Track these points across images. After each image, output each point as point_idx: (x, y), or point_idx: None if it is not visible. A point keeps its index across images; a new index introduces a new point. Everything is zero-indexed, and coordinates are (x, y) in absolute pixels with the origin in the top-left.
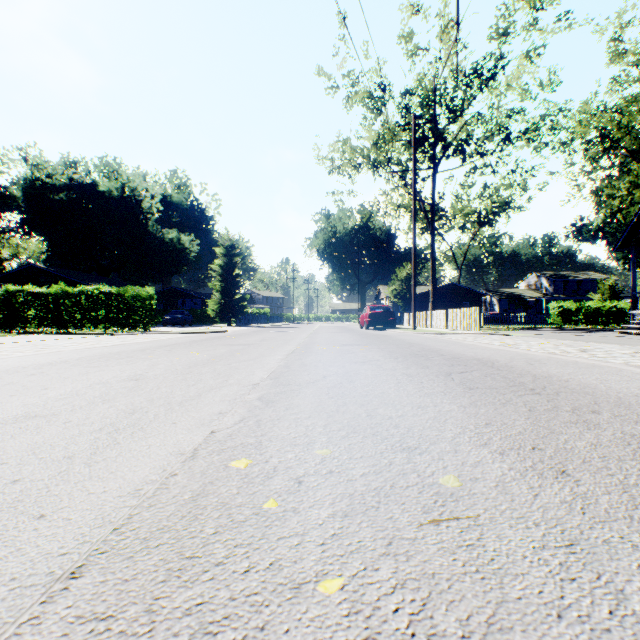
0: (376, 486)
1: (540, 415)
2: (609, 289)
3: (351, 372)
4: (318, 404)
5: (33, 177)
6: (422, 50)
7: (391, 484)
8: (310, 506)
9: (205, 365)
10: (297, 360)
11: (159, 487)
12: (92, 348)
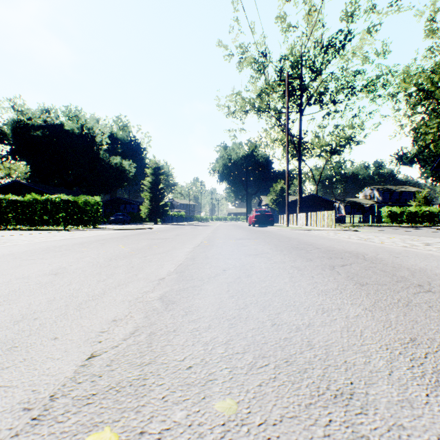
0: None
1: None
2: (423, 198)
3: (247, 265)
4: (219, 306)
5: (18, 120)
6: (293, 28)
7: None
8: None
9: (124, 258)
10: (201, 253)
11: None
12: (43, 242)
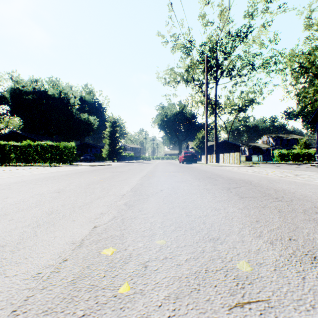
0: (196, 270)
1: (286, 215)
2: (304, 143)
3: (175, 187)
4: (158, 207)
5: (15, 87)
6: (210, 23)
7: (205, 268)
8: (152, 288)
9: (97, 183)
10: (147, 180)
11: (53, 271)
12: (40, 174)
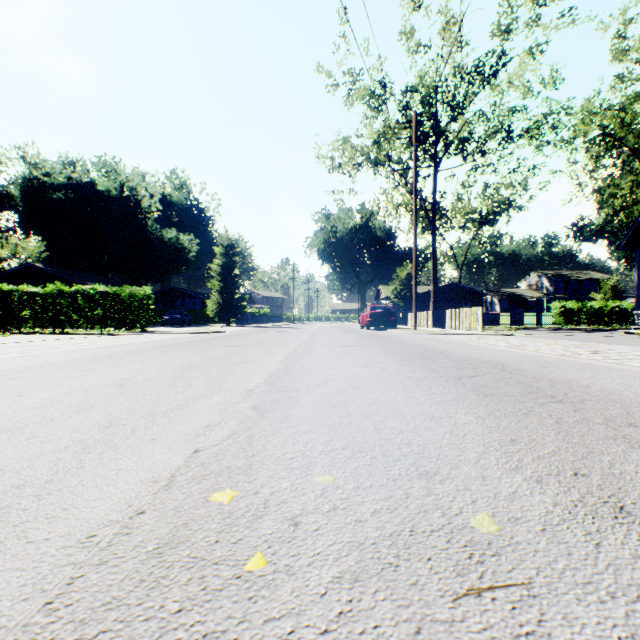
0: (392, 531)
1: (571, 429)
2: (611, 289)
3: (354, 376)
4: (318, 415)
5: (31, 176)
6: (423, 47)
7: (411, 527)
8: (309, 563)
9: (198, 368)
10: (296, 362)
11: (118, 532)
12: (84, 349)
